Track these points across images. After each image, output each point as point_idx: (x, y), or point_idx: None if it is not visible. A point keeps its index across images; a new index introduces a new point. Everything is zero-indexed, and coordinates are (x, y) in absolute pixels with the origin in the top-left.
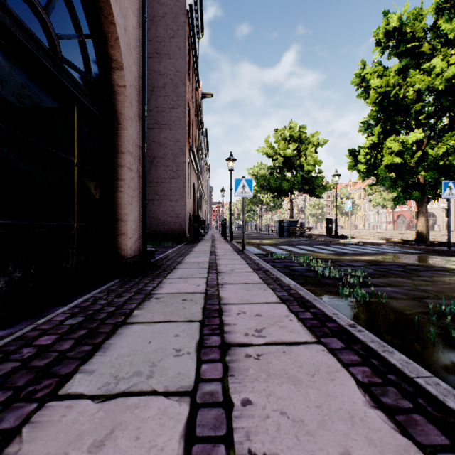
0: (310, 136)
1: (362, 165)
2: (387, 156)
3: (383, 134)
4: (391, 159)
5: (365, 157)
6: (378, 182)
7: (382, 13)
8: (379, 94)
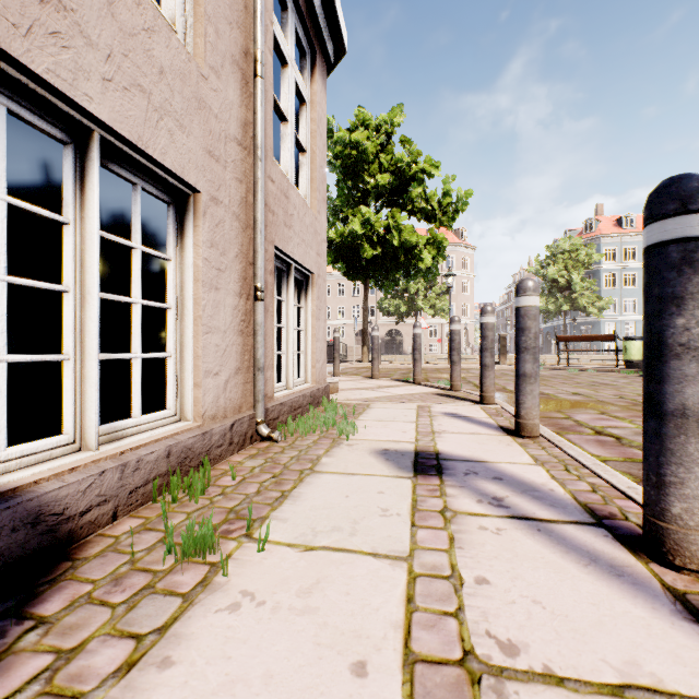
0: None
1: None
2: None
3: None
4: None
5: None
6: None
7: None
8: None
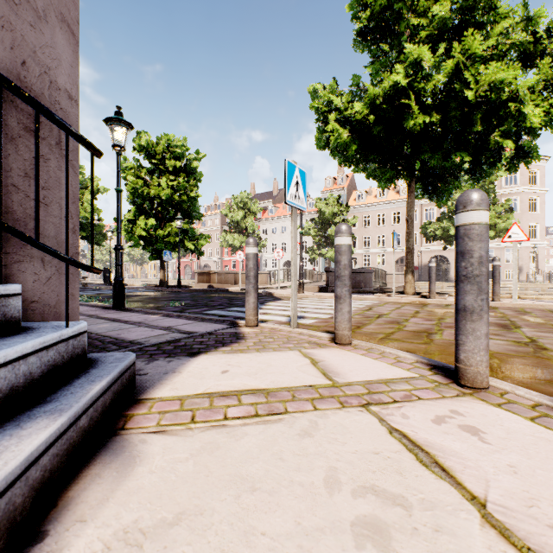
0: (88, 180)
1: (124, 231)
2: (139, 229)
3: (139, 212)
4: (141, 232)
5: (124, 227)
6: (134, 246)
7: (137, 132)
8: (134, 188)
